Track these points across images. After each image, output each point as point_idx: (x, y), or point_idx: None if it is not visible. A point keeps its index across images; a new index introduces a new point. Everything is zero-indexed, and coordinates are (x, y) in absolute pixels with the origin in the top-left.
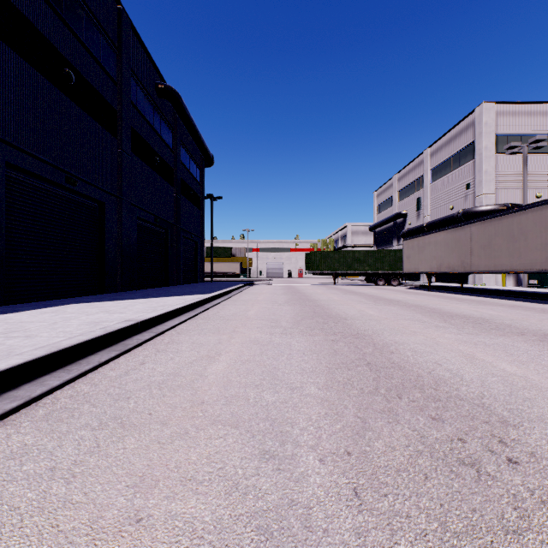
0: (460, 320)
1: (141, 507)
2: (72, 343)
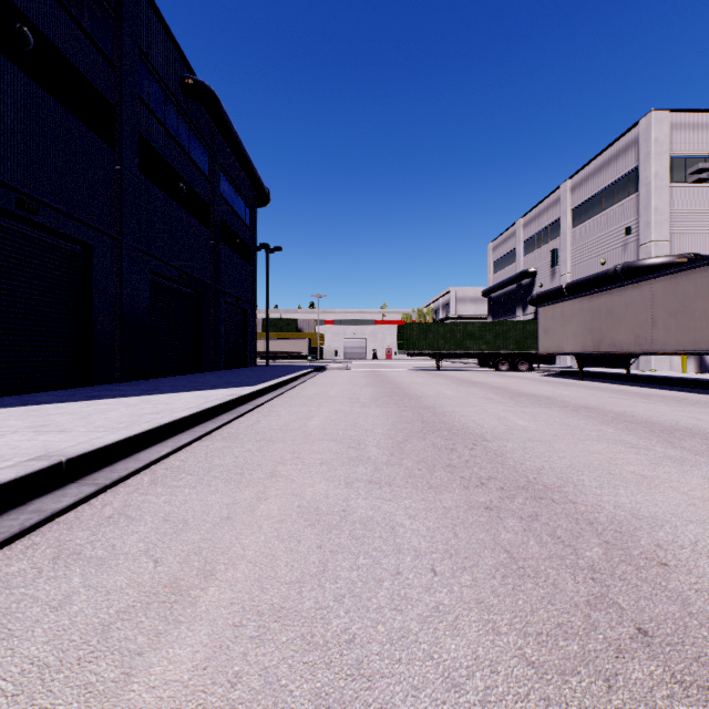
0: (696, 442)
1: None
2: None
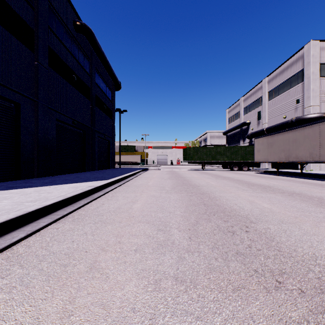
0: None
1: None
2: None
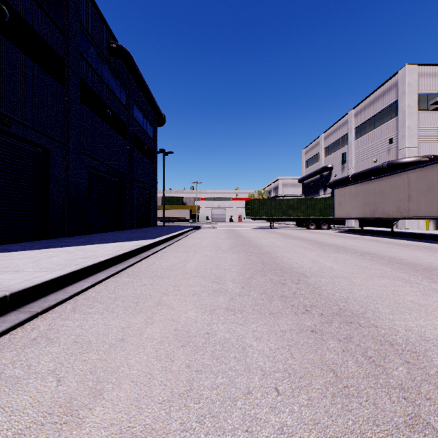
0: None
1: None
2: None
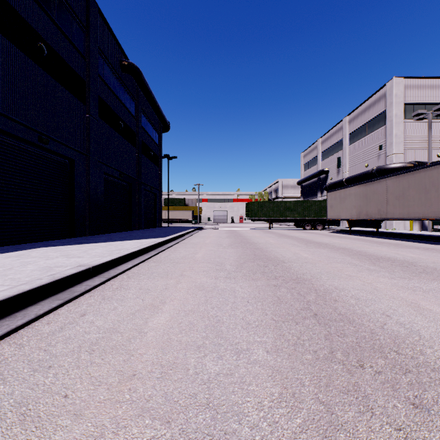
0: (387, 263)
1: None
2: (9, 295)
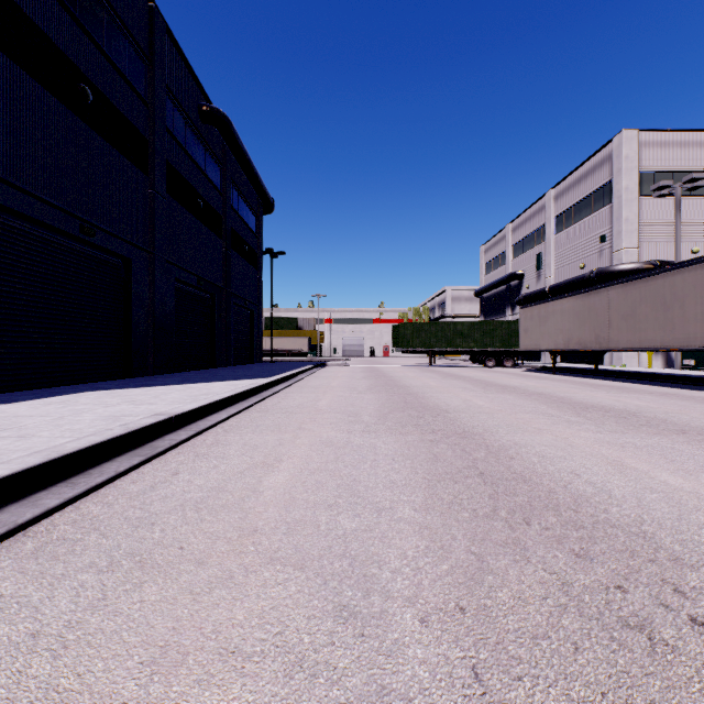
0: (598, 413)
1: (160, 698)
2: (80, 446)
